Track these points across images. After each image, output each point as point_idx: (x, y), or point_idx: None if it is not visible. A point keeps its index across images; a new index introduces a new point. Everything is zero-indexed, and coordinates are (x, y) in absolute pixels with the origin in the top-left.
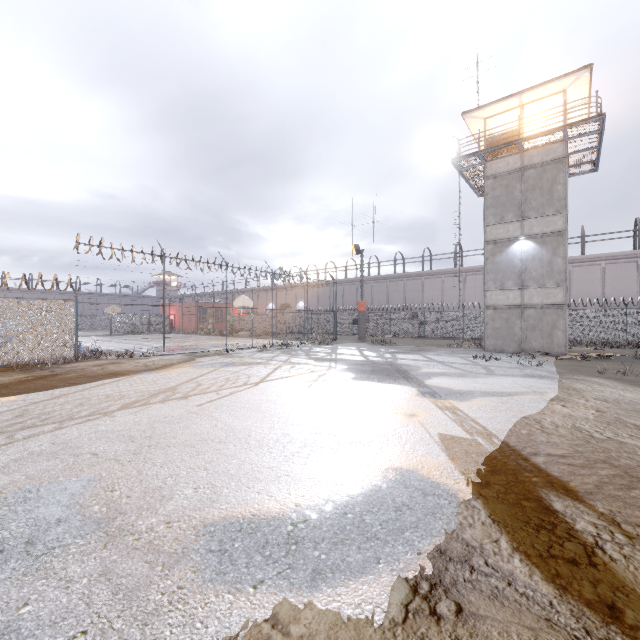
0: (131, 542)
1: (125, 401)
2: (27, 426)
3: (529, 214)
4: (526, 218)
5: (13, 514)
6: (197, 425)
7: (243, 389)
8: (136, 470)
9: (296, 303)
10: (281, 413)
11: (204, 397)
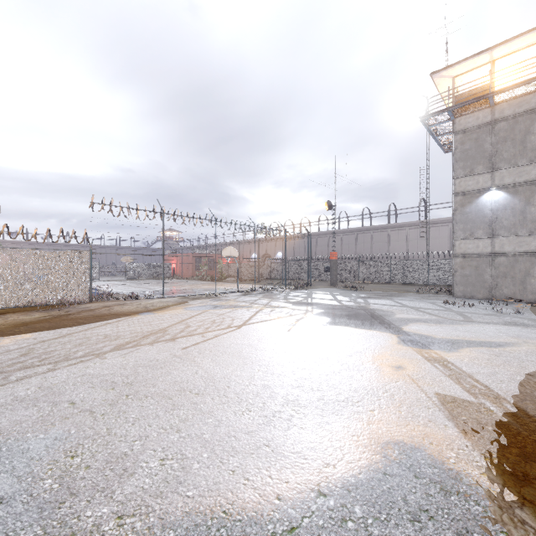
0: None
1: (119, 342)
2: (25, 366)
3: (500, 165)
4: (497, 169)
5: None
6: (178, 371)
7: (226, 332)
8: (106, 427)
9: (275, 253)
10: (261, 360)
11: (190, 339)
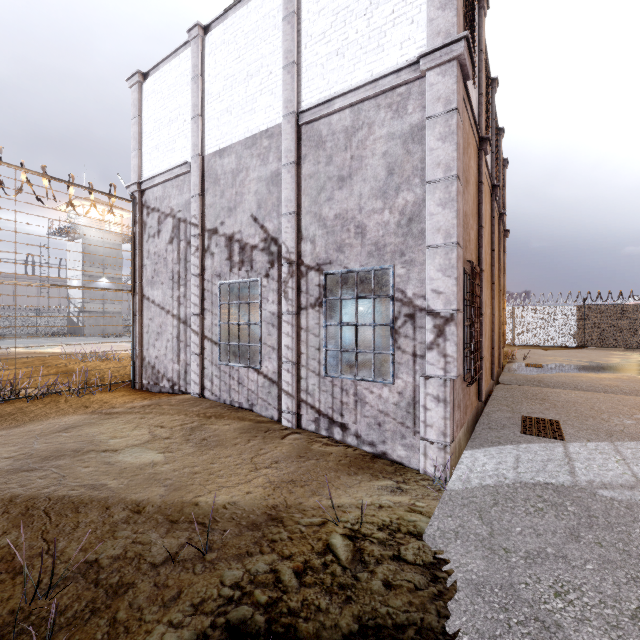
0: None
1: None
2: None
3: (108, 266)
4: (106, 268)
5: None
6: None
7: None
8: None
9: None
10: None
11: None
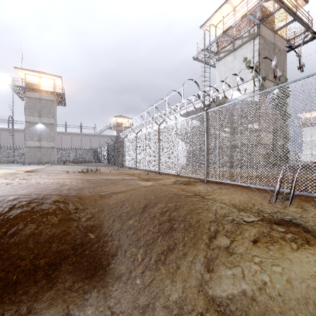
0: None
1: None
2: None
3: (43, 115)
4: (42, 116)
5: None
6: None
7: None
8: None
9: None
10: None
11: None
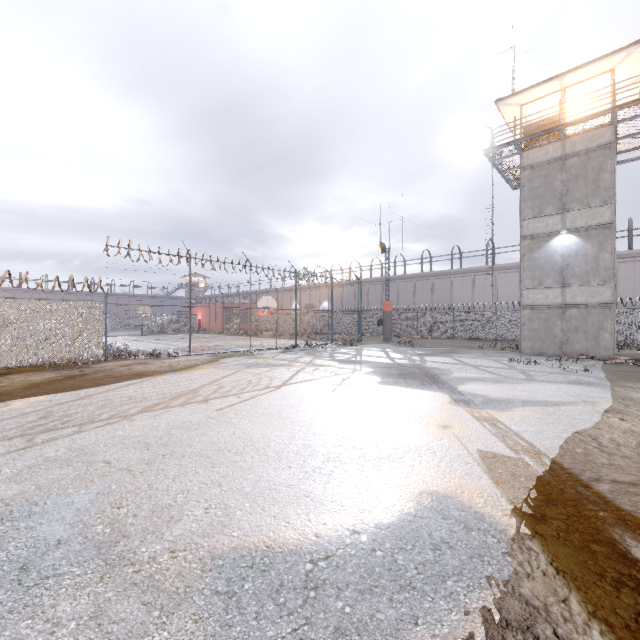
0: (130, 575)
1: (146, 404)
2: (48, 429)
3: (571, 206)
4: (568, 210)
5: (14, 531)
6: (215, 432)
7: (264, 393)
8: (147, 483)
9: (320, 303)
10: (303, 421)
11: (224, 401)
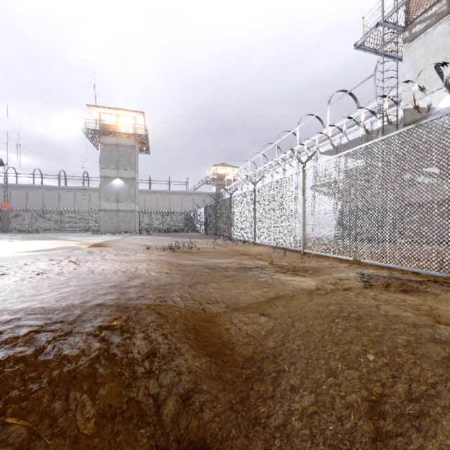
0: None
1: None
2: None
3: (121, 167)
4: (119, 169)
5: None
6: None
7: None
8: None
9: None
10: None
11: None
